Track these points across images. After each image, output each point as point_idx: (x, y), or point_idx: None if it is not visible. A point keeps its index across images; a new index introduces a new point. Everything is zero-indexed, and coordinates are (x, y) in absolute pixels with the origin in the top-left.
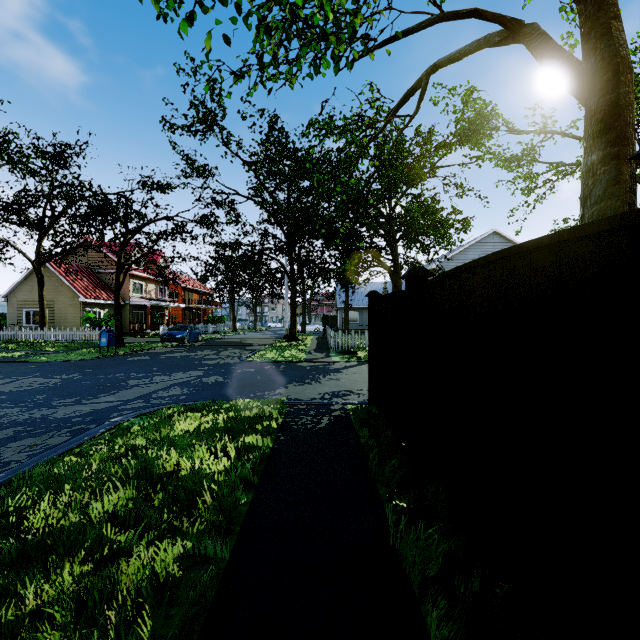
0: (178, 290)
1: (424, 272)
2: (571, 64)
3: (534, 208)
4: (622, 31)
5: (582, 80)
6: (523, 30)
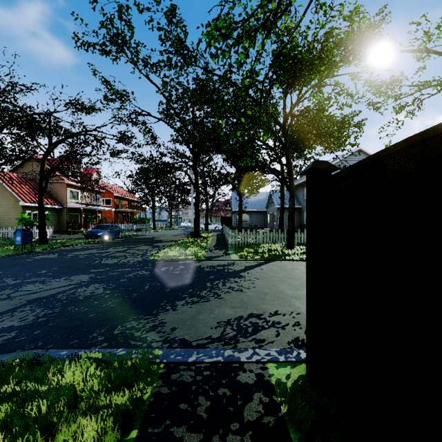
0: (111, 198)
1: None
2: None
3: (402, 124)
4: None
5: None
6: None
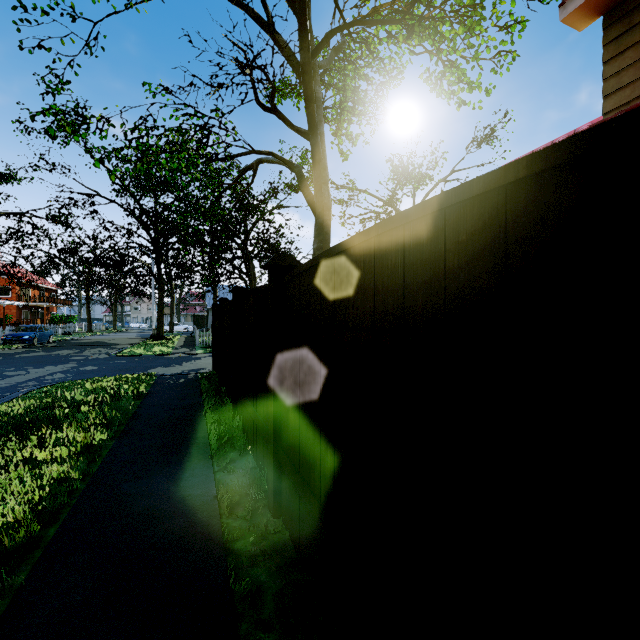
0: (11, 285)
1: (226, 300)
2: (310, 197)
3: None
4: (326, 191)
5: (314, 207)
6: (295, 169)
